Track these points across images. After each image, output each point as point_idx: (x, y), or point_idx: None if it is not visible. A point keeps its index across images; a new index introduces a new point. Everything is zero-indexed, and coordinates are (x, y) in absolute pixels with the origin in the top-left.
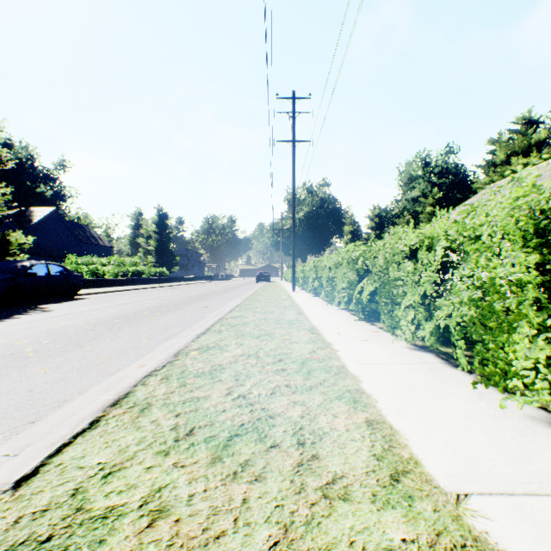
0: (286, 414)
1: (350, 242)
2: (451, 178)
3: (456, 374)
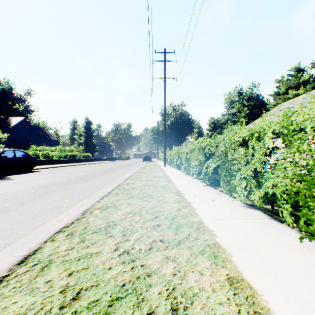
0: (161, 272)
1: (197, 138)
2: (254, 102)
3: (283, 229)
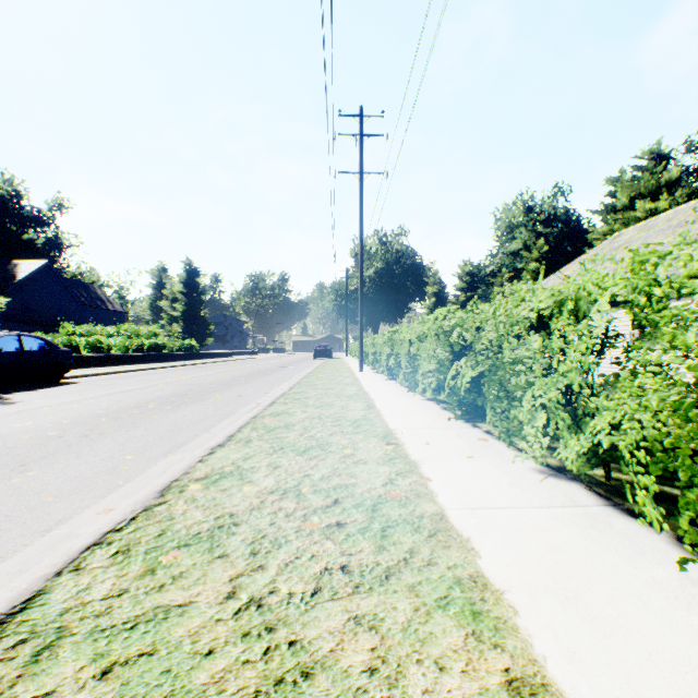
0: (338, 662)
1: (434, 307)
2: (560, 227)
3: (637, 533)
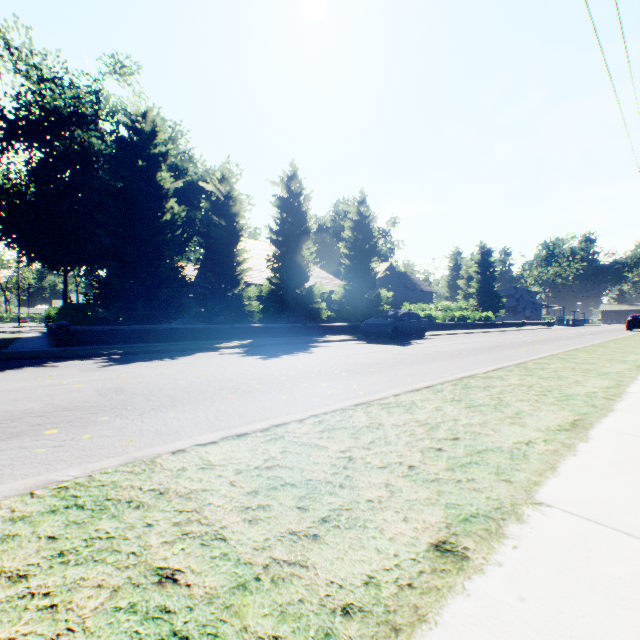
0: (574, 378)
1: None
2: None
3: None
